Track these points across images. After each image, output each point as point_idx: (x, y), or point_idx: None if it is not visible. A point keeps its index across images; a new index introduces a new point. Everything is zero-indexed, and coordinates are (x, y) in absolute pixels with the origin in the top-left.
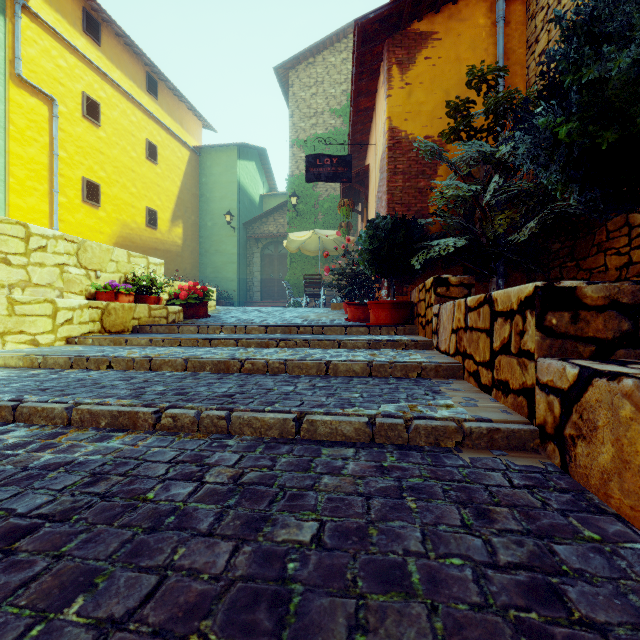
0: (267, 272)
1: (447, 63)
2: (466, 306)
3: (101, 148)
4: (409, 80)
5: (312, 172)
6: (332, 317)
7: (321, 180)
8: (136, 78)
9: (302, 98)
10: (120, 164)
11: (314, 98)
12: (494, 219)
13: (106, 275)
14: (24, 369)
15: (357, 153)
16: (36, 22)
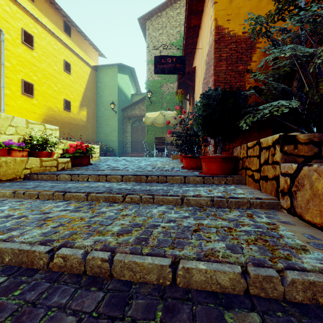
0: (135, 136)
1: None
2: None
3: (34, 62)
4: None
5: (159, 67)
6: (172, 165)
7: (165, 73)
8: (57, 23)
9: (154, 36)
10: (47, 73)
11: (161, 36)
12: (318, 84)
13: (5, 136)
14: None
15: (187, 61)
16: None
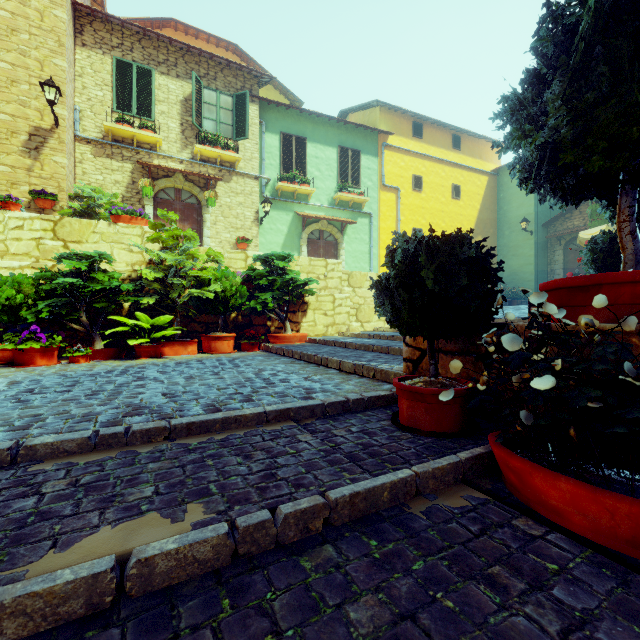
0: (571, 268)
1: None
2: None
3: (422, 205)
4: None
5: None
6: None
7: None
8: (444, 144)
9: None
10: (434, 210)
11: None
12: None
13: None
14: (392, 332)
15: None
16: (390, 150)
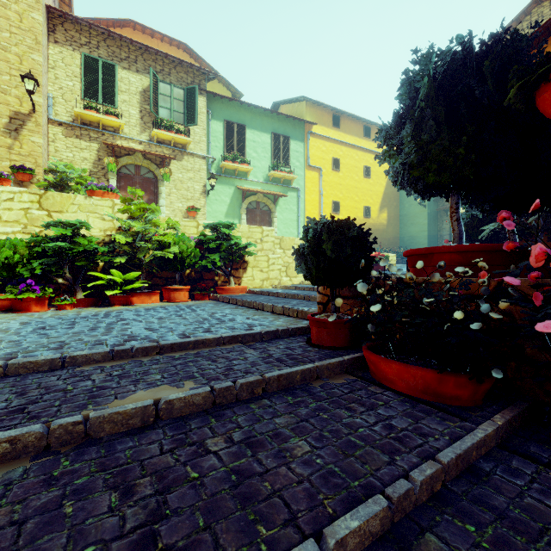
0: None
1: None
2: None
3: (340, 182)
4: None
5: None
6: None
7: None
8: (358, 133)
9: None
10: (349, 187)
11: None
12: None
13: None
14: None
15: None
16: (314, 136)
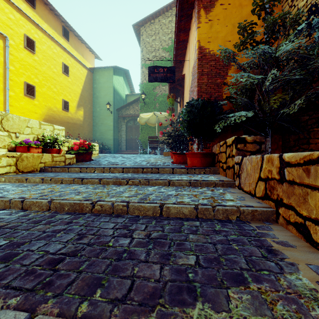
0: (129, 135)
1: (234, 7)
2: (282, 161)
3: (35, 66)
4: (211, 18)
5: (152, 76)
6: (164, 161)
7: (157, 81)
8: (56, 28)
9: (147, 41)
10: (47, 75)
11: (154, 41)
12: (270, 99)
13: (23, 136)
14: None
15: (178, 68)
16: None
